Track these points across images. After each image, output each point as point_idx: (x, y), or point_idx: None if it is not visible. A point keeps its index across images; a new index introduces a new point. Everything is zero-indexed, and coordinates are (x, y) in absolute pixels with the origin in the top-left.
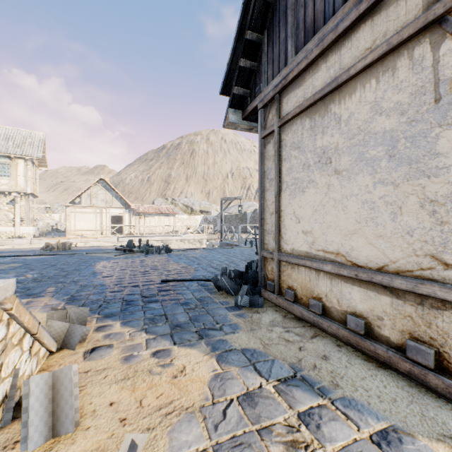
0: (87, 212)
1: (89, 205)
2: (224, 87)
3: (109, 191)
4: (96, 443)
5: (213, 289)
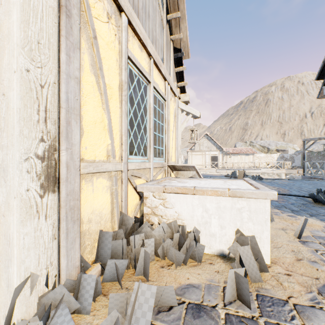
0: (197, 154)
1: (198, 150)
2: (319, 75)
3: (209, 140)
4: (281, 226)
5: (310, 201)
